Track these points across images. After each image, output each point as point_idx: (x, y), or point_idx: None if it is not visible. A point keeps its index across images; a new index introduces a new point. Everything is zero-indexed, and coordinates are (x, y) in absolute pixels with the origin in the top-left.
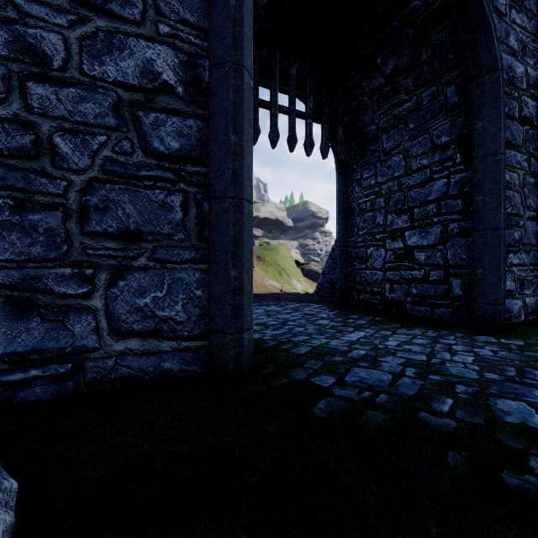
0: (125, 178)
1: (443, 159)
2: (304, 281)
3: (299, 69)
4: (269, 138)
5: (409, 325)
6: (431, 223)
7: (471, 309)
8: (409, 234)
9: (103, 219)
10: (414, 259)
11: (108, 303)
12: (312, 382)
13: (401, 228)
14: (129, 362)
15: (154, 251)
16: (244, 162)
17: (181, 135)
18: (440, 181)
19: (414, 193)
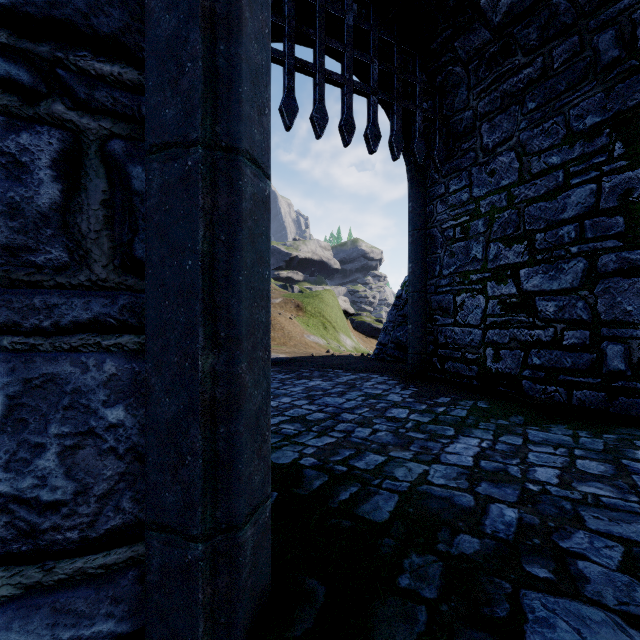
0: None
1: (589, 152)
2: (355, 335)
3: (358, 17)
4: (311, 121)
5: (536, 418)
6: (567, 255)
7: None
8: (527, 274)
9: None
10: (535, 311)
11: None
12: None
13: (513, 264)
14: None
15: None
16: (241, 48)
17: None
18: (582, 187)
19: (536, 210)
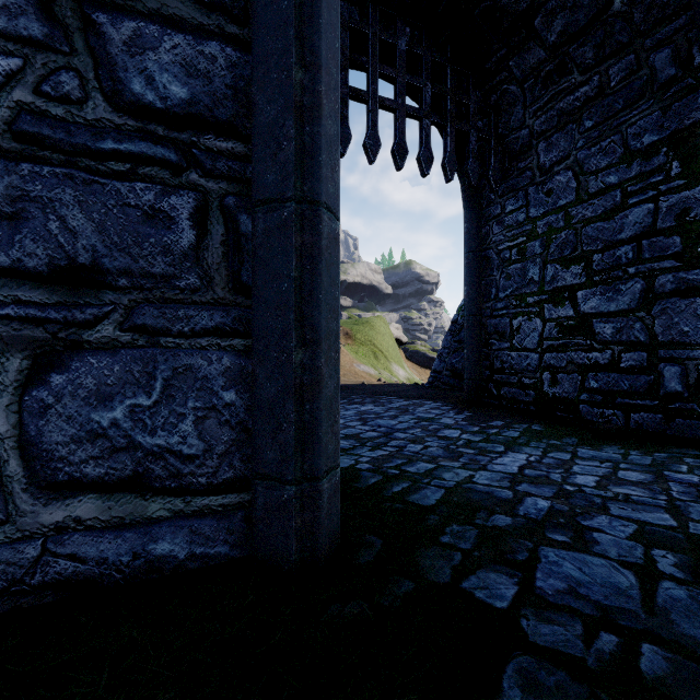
0: (66, 153)
1: (646, 171)
2: (408, 366)
3: (411, 42)
4: (364, 147)
5: (591, 440)
6: (624, 275)
7: (699, 416)
8: (585, 295)
9: (14, 239)
10: (592, 333)
11: (24, 421)
12: (467, 592)
13: (570, 285)
14: (76, 547)
15: (132, 311)
16: (321, 128)
17: (191, 73)
18: (640, 207)
19: (594, 230)
